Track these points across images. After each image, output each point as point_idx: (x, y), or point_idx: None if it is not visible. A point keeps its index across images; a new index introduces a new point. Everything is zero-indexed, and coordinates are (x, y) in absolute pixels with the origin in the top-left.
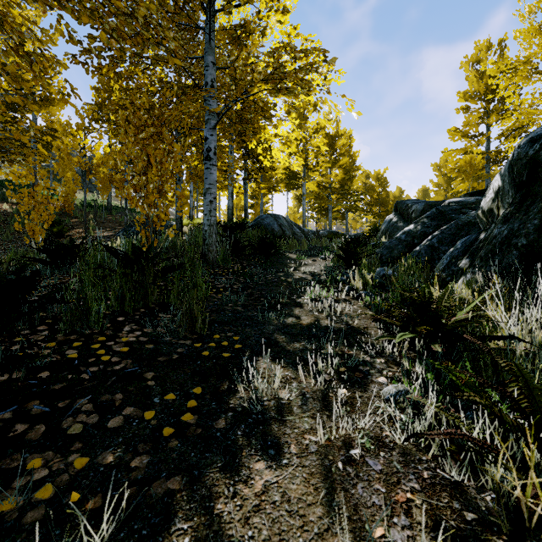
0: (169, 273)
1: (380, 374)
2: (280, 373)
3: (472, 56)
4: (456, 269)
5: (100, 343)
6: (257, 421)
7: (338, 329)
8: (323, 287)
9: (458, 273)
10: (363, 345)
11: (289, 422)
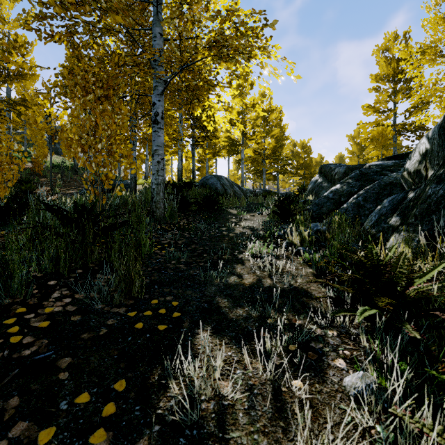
0: (113, 231)
1: (336, 354)
2: (222, 359)
3: (382, 45)
4: (386, 226)
5: (17, 316)
6: (191, 442)
7: (281, 291)
8: (263, 242)
9: (389, 229)
10: (312, 314)
11: (233, 443)
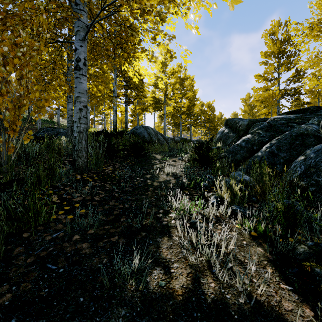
0: None
1: None
2: None
3: (269, 29)
4: (321, 180)
5: None
6: None
7: (239, 318)
8: (188, 194)
9: None
10: None
11: None
